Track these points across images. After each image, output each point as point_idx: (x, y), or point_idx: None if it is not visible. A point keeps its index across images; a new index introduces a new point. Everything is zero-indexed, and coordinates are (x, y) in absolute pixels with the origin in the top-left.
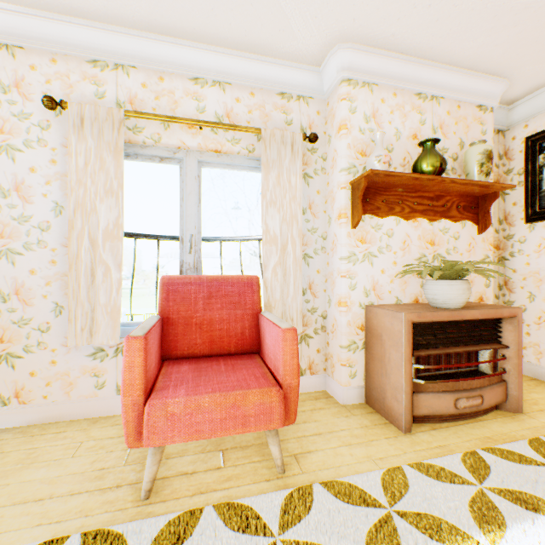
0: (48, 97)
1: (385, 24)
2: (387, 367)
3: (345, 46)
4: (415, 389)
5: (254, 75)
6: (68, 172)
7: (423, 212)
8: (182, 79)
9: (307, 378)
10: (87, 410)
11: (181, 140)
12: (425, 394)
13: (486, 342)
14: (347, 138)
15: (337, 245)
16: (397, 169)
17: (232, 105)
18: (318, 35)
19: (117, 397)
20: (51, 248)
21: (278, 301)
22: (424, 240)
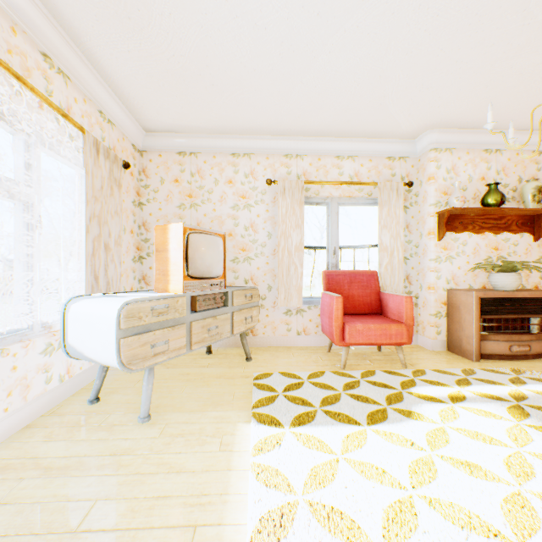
0: (269, 179)
1: (461, 119)
2: (462, 325)
3: (433, 131)
4: (481, 338)
5: (372, 149)
6: (278, 217)
7: (489, 228)
8: (330, 158)
9: None
10: (283, 342)
11: (330, 193)
12: (488, 341)
13: (534, 313)
14: (434, 185)
15: (427, 251)
16: (469, 201)
17: (358, 169)
18: (416, 127)
19: (297, 337)
20: (266, 256)
21: (388, 286)
22: (490, 247)
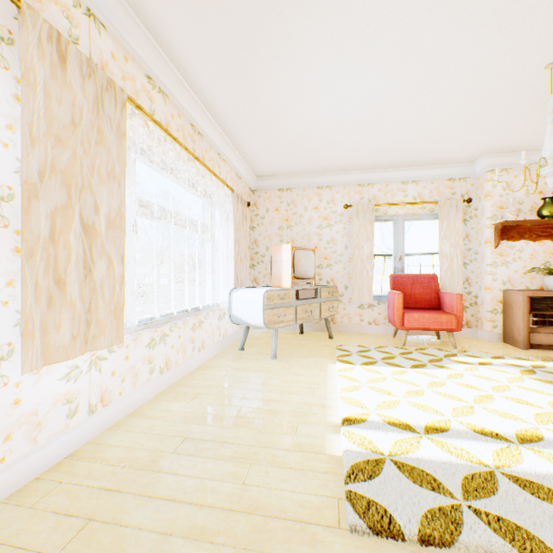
0: (346, 205)
1: (512, 146)
2: (514, 320)
3: (488, 156)
4: (531, 331)
5: (433, 174)
6: (352, 233)
7: (546, 236)
8: (396, 184)
9: (465, 329)
10: (356, 329)
11: (396, 212)
12: (537, 333)
13: None
14: (490, 201)
15: (484, 258)
16: (525, 213)
17: (420, 190)
18: (471, 155)
19: (368, 326)
20: (343, 263)
21: (447, 287)
22: (547, 253)
